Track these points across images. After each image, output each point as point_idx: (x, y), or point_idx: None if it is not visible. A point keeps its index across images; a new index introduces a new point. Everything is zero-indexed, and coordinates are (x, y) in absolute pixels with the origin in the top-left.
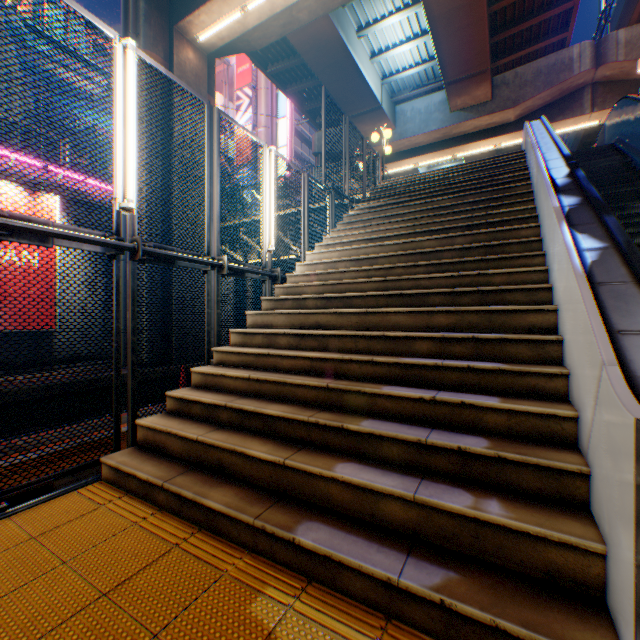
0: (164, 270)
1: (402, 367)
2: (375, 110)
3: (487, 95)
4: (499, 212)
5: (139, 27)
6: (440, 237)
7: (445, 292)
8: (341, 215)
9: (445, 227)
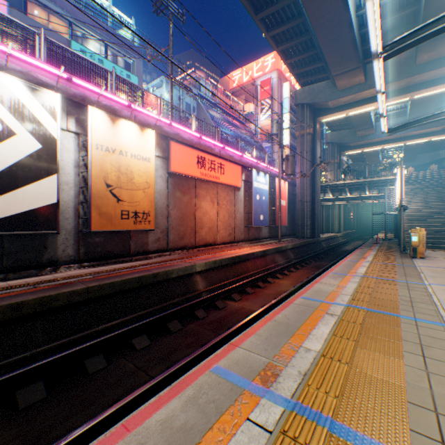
0: (311, 204)
1: None
2: (369, 128)
3: None
4: None
5: (306, 121)
6: None
7: None
8: None
9: None
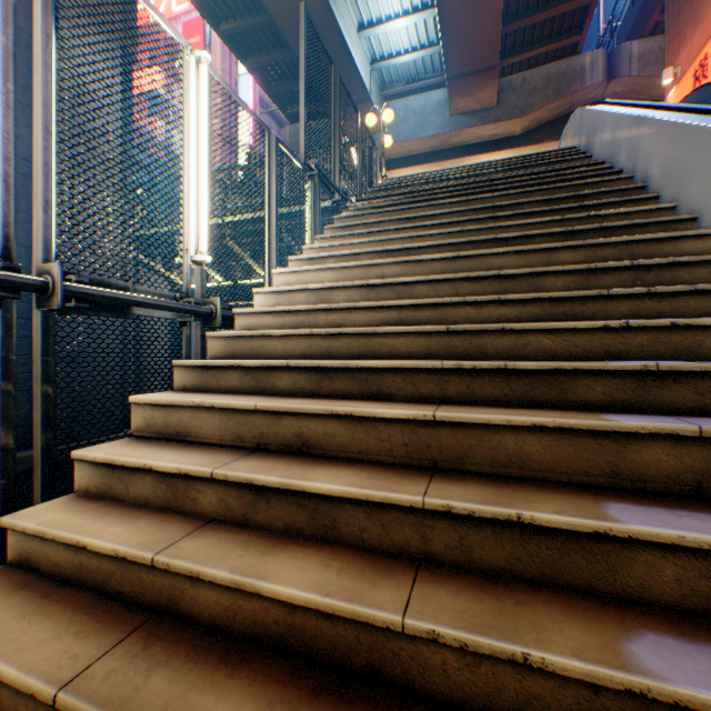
0: None
1: (655, 704)
2: (363, 102)
3: (493, 99)
4: (611, 213)
5: None
6: (527, 249)
7: (621, 370)
8: (329, 217)
9: (525, 233)
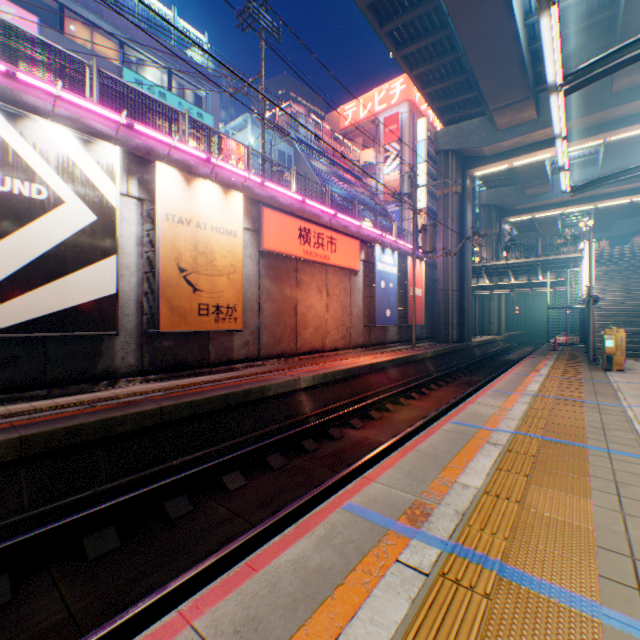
0: (459, 294)
1: None
2: (543, 184)
3: None
4: None
5: (451, 175)
6: None
7: None
8: None
9: None
